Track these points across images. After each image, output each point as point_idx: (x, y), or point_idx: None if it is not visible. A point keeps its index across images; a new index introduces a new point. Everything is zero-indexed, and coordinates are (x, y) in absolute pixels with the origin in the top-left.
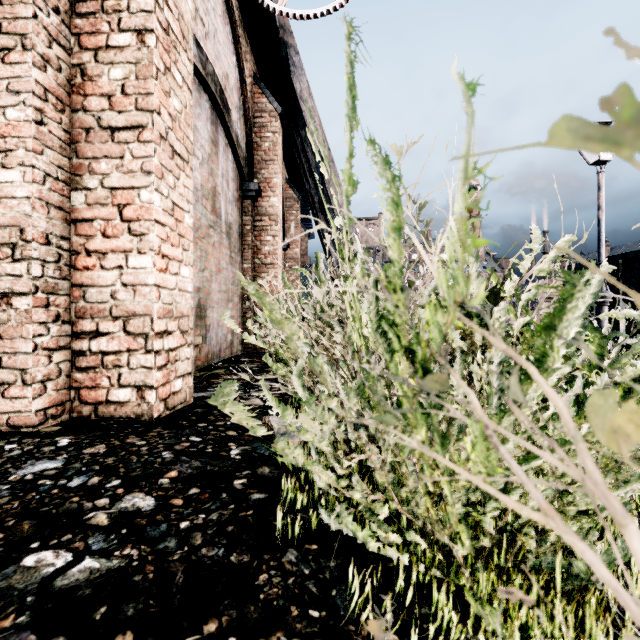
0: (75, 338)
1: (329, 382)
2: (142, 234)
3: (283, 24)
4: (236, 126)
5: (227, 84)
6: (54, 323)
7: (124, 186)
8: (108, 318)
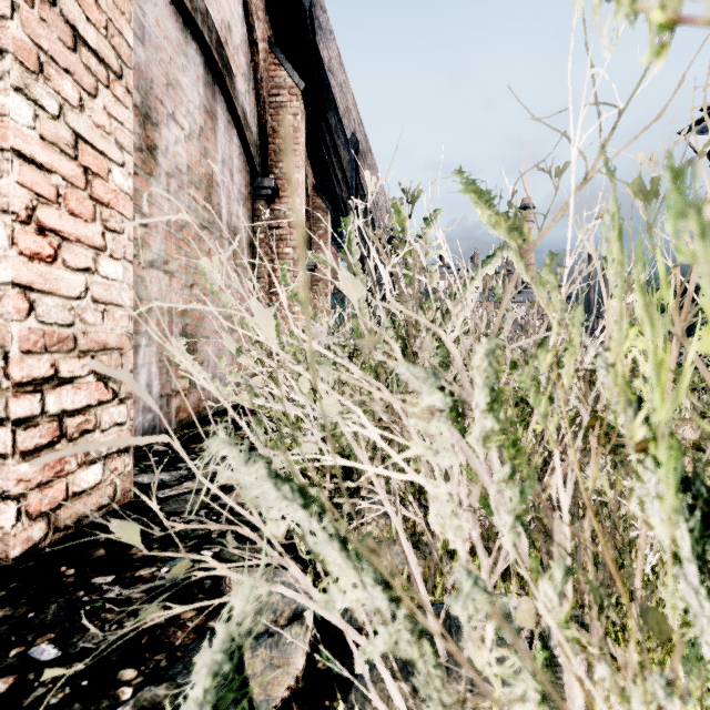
0: None
1: None
2: None
3: None
4: (243, 99)
5: (229, 38)
6: None
7: None
8: None
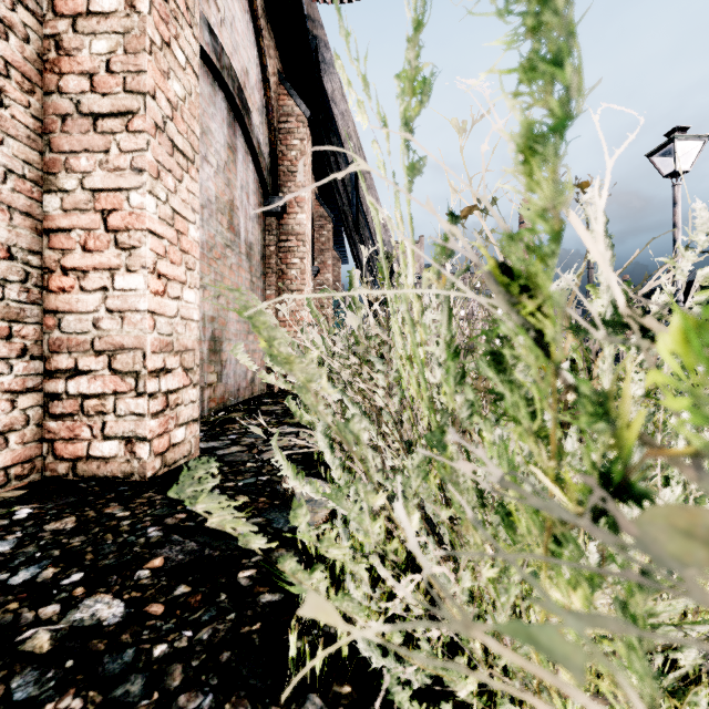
0: (48, 377)
1: (371, 462)
2: (132, 247)
3: (312, 15)
4: (258, 131)
5: (247, 81)
6: (19, 359)
7: (109, 187)
8: (89, 352)
